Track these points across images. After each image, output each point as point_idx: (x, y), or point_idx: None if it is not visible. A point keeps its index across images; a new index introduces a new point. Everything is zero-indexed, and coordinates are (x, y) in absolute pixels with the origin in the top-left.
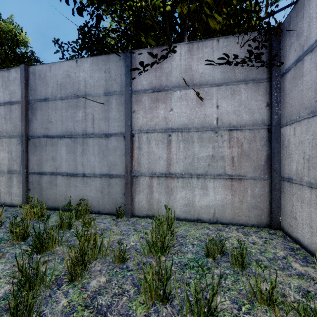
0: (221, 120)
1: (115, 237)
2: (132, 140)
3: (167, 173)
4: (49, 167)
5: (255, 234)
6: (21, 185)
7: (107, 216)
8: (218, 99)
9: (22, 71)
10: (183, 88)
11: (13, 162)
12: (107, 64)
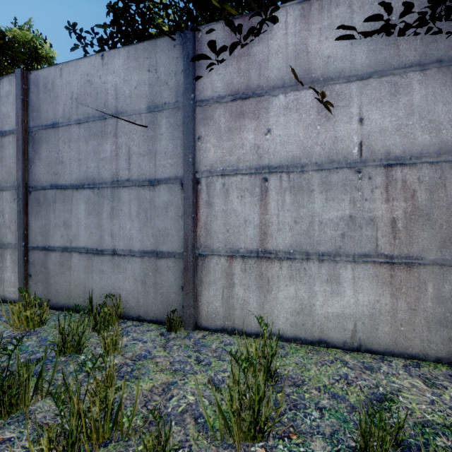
0: (369, 146)
1: (158, 377)
2: (197, 191)
3: (261, 251)
4: (59, 239)
5: (451, 382)
6: (18, 268)
7: (152, 325)
8: (363, 106)
9: (17, 79)
10: (291, 89)
11: (6, 229)
12: (153, 56)
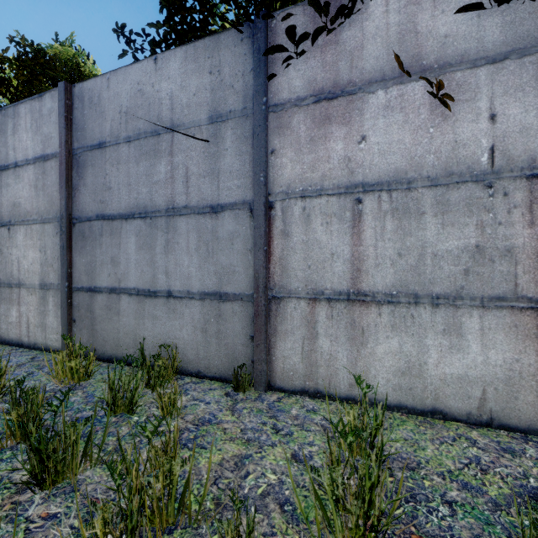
0: (505, 151)
1: (227, 447)
2: (270, 217)
3: (352, 292)
4: (106, 278)
5: None
6: (61, 312)
7: (215, 383)
8: (495, 98)
9: (60, 94)
10: (394, 83)
11: (48, 268)
12: (215, 54)
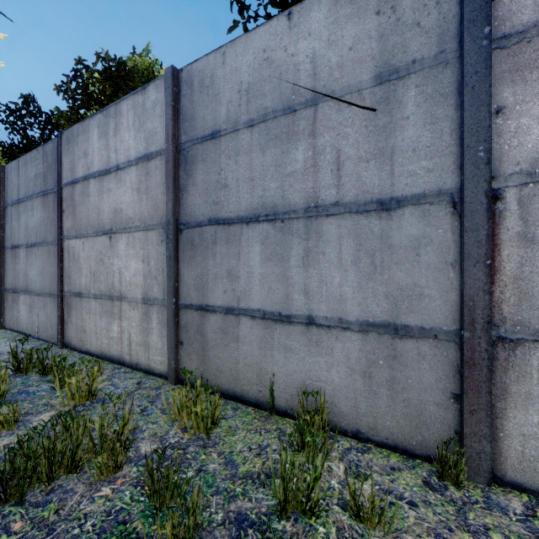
0: None
1: None
2: (493, 214)
3: None
4: (221, 295)
5: None
6: (166, 331)
7: (390, 455)
8: None
9: (167, 81)
10: None
11: (152, 280)
12: None
